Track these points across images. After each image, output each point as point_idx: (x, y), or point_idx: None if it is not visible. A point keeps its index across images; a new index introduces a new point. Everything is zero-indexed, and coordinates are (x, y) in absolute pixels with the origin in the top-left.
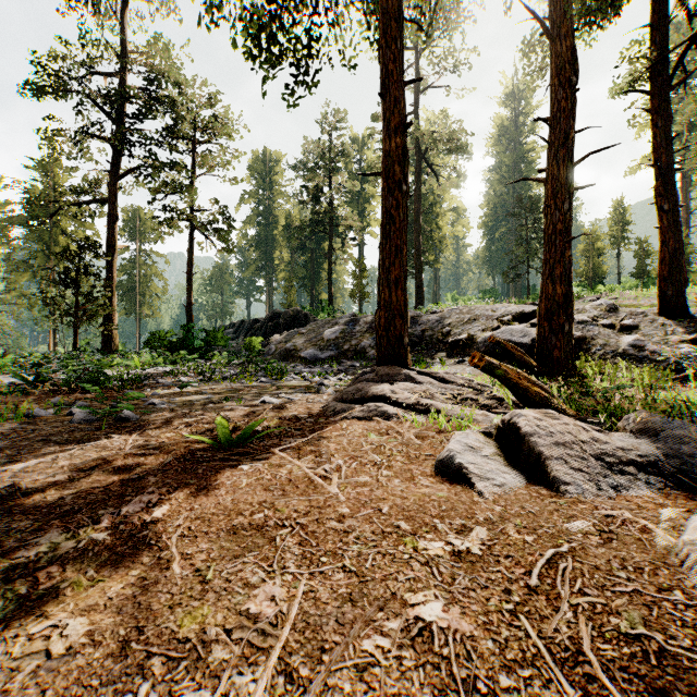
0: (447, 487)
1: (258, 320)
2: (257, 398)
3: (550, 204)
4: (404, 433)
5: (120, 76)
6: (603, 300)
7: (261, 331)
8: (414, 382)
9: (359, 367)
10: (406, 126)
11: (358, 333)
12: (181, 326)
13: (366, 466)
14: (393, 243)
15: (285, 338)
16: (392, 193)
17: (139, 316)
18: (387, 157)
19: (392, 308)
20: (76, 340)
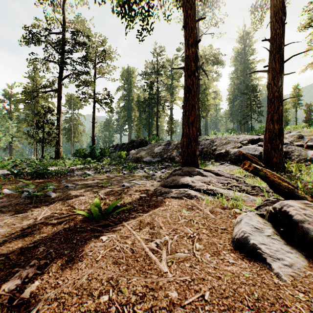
0: (247, 265)
1: (124, 144)
2: (121, 183)
3: (271, 82)
4: (203, 210)
5: (63, 34)
6: (294, 132)
7: (126, 149)
8: (202, 175)
9: (171, 166)
10: (197, 42)
11: (171, 149)
12: (89, 146)
13: (183, 238)
14: (190, 103)
15: (136, 152)
16: (190, 77)
17: (73, 142)
18: (187, 58)
19: (190, 137)
20: (43, 153)
